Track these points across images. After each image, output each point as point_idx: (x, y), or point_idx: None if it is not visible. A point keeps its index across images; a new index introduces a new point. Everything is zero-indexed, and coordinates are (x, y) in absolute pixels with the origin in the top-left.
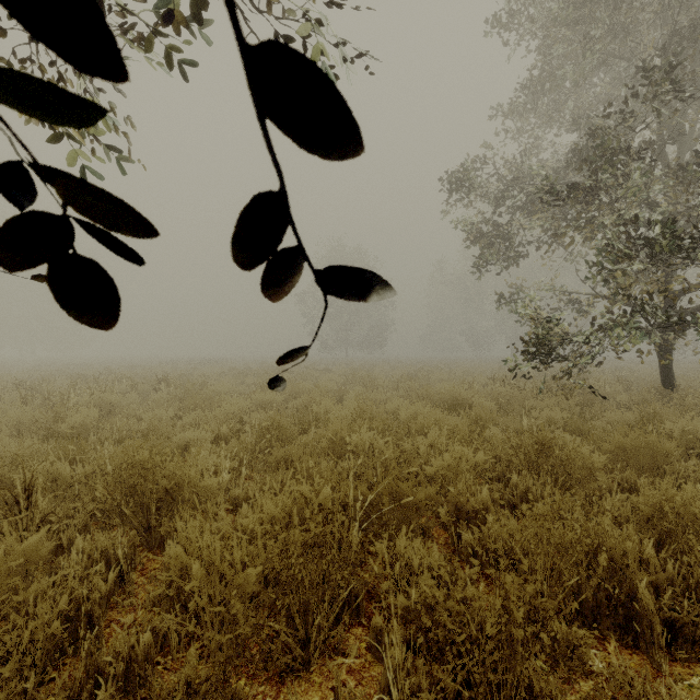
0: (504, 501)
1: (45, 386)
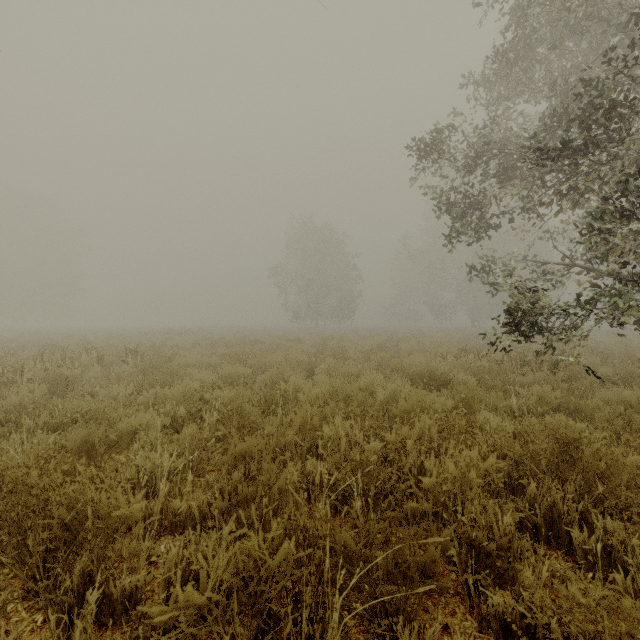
0: (522, 520)
1: (7, 359)
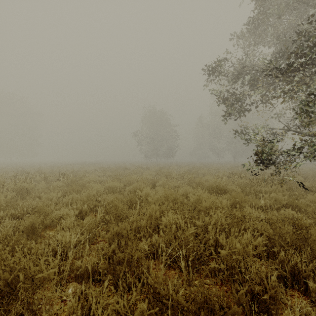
0: (277, 274)
1: None
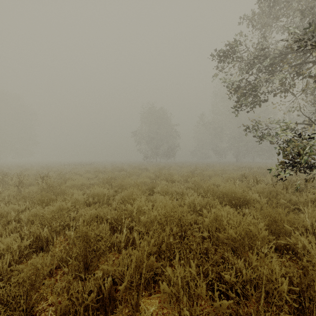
0: None
1: None
